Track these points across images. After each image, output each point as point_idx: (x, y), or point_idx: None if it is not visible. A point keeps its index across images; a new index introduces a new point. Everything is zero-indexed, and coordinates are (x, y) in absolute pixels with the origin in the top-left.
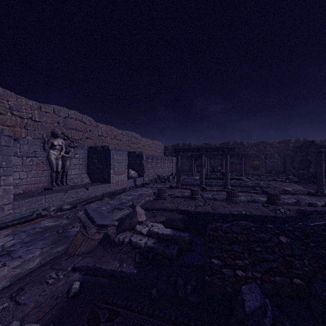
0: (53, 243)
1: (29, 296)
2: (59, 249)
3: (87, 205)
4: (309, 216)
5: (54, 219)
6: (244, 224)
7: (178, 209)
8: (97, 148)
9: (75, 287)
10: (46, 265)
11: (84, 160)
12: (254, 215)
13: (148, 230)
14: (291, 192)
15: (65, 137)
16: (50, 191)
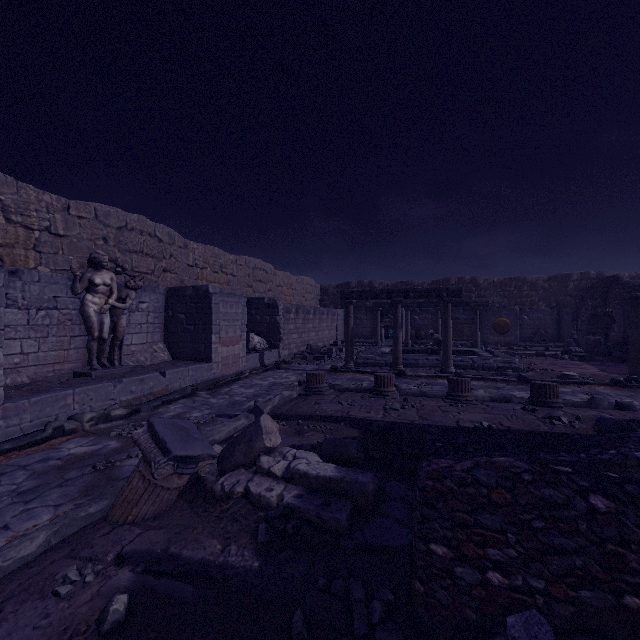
0: (82, 493)
1: (10, 629)
2: (93, 509)
3: (162, 408)
4: (629, 435)
5: (91, 438)
6: (504, 464)
7: (349, 417)
8: (185, 291)
9: (115, 608)
10: (61, 548)
11: (159, 314)
12: (507, 429)
13: (286, 467)
14: (576, 380)
15: (119, 268)
16: (85, 380)
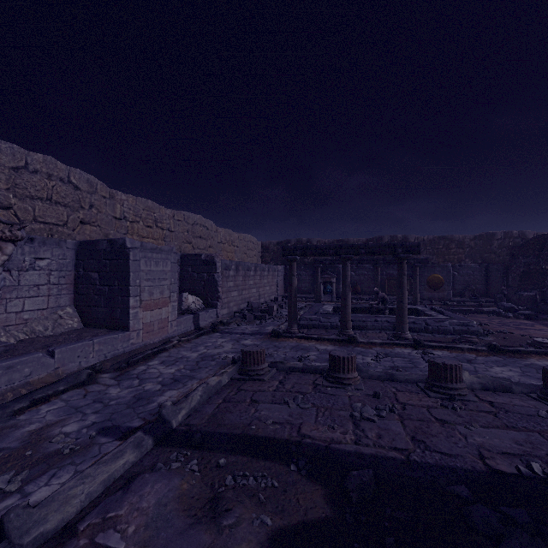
0: None
1: None
2: None
3: (27, 412)
4: None
5: None
6: None
7: (302, 442)
8: (98, 245)
9: None
10: None
11: (67, 273)
12: None
13: None
14: None
15: None
16: None
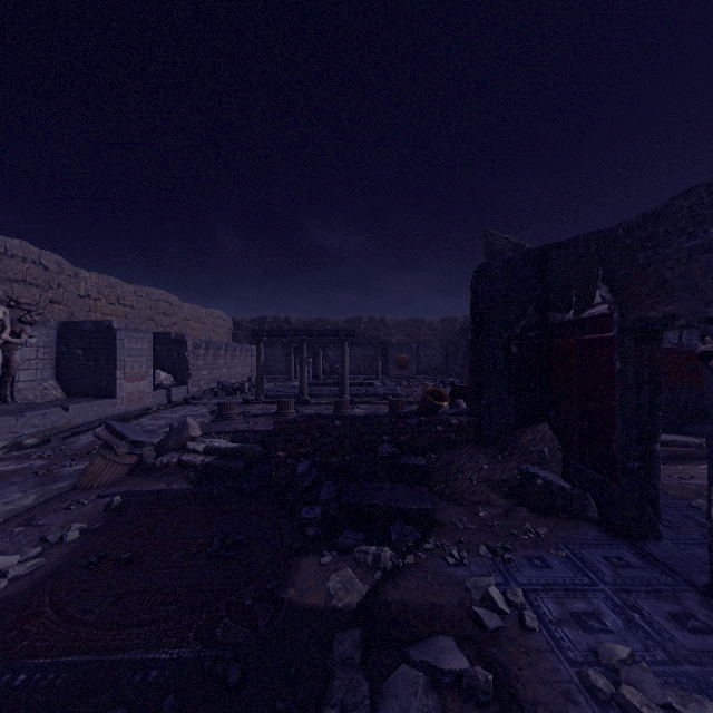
0: (38, 485)
1: (49, 520)
2: (62, 485)
3: (72, 438)
4: None
5: (11, 461)
6: (308, 414)
7: (253, 430)
8: (83, 325)
9: (117, 499)
10: (50, 501)
11: (50, 350)
12: None
13: (206, 446)
14: None
15: (12, 302)
16: None
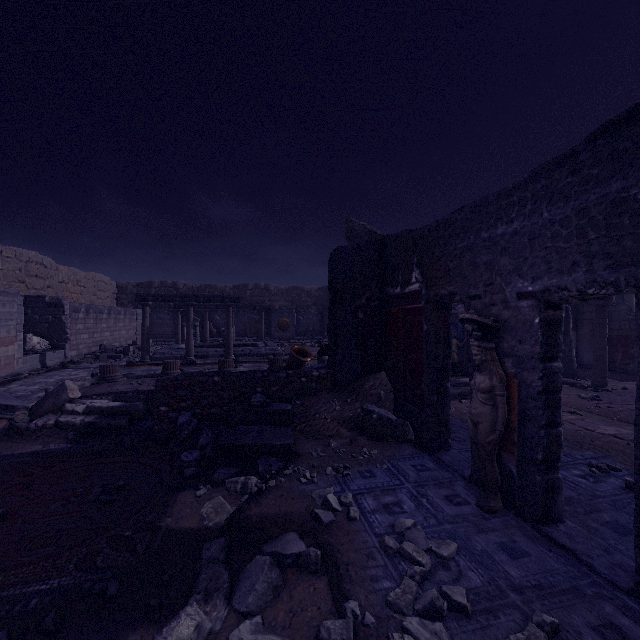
0: None
1: None
2: None
3: None
4: None
5: None
6: (189, 372)
7: (137, 390)
8: None
9: None
10: None
11: None
12: None
13: (86, 407)
14: None
15: None
16: None
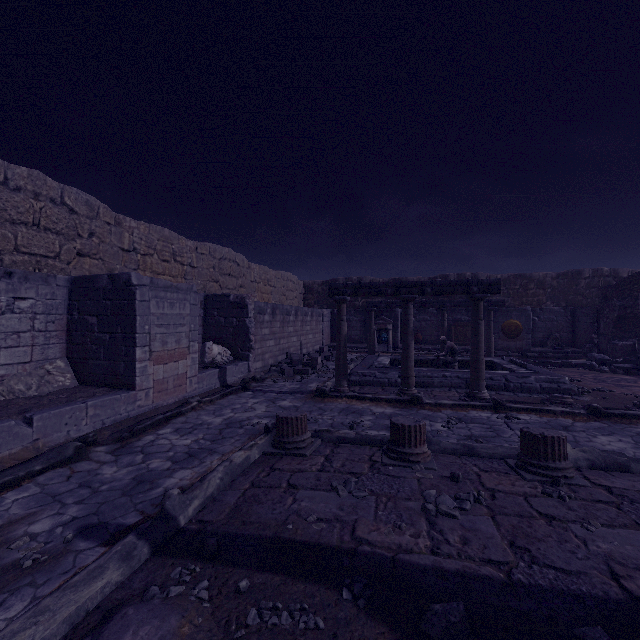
0: None
1: None
2: None
3: None
4: None
5: None
6: None
7: (357, 552)
8: (96, 281)
9: None
10: None
11: (57, 317)
12: None
13: None
14: None
15: None
16: None
